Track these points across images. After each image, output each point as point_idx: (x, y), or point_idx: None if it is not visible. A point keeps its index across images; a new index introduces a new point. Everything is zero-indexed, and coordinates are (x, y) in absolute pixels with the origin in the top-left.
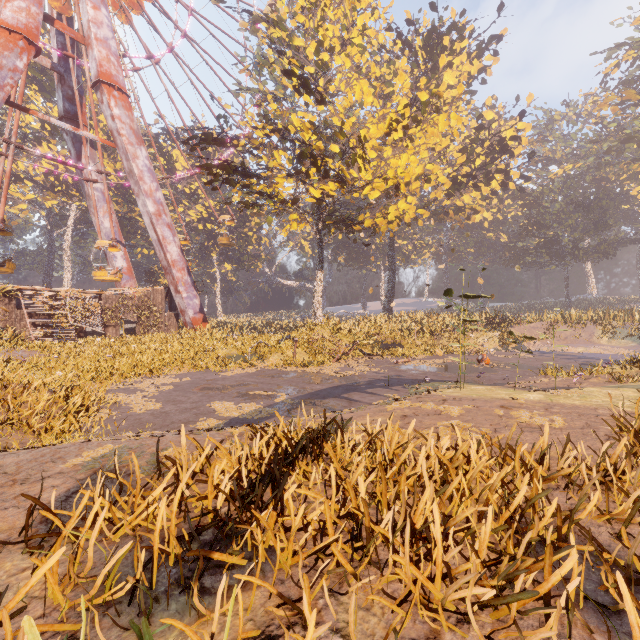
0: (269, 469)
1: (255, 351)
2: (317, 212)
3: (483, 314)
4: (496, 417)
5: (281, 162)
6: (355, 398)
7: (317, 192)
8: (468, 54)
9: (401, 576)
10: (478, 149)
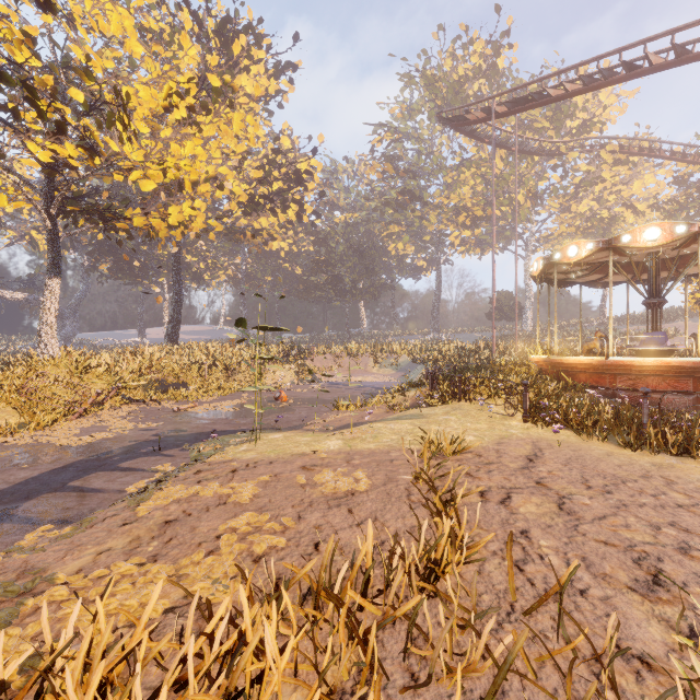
0: None
1: None
2: (47, 187)
3: (280, 346)
4: (299, 489)
5: None
6: (95, 485)
7: (43, 153)
8: (266, 69)
9: None
10: (276, 172)
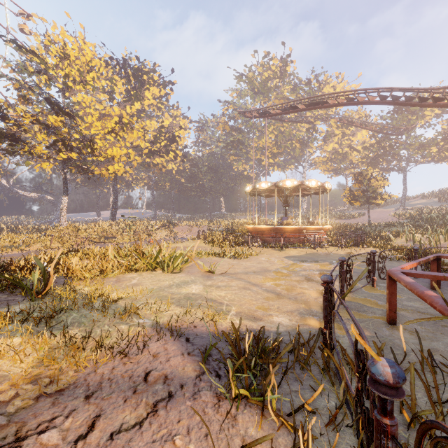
0: (68, 251)
1: (22, 242)
2: (63, 162)
3: (161, 221)
4: None
5: (42, 140)
6: None
7: (65, 155)
8: (159, 84)
9: (90, 255)
10: (162, 137)
